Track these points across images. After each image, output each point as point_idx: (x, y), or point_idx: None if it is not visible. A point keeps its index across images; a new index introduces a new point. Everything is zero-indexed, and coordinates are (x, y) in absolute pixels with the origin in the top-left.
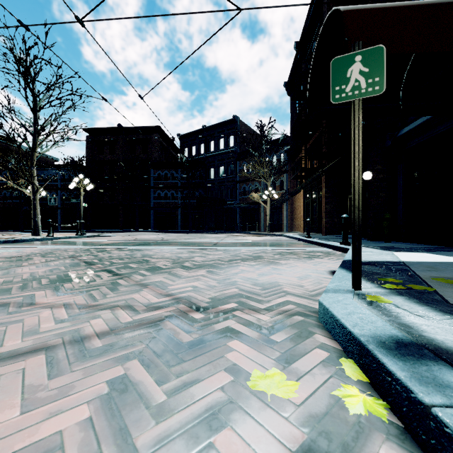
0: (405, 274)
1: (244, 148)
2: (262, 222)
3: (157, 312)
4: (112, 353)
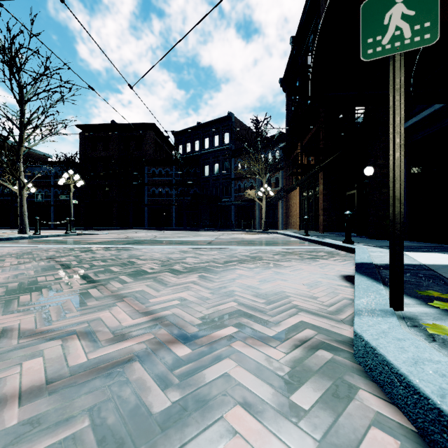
0: (441, 283)
1: (239, 146)
2: (258, 220)
3: (126, 344)
4: (27, 444)
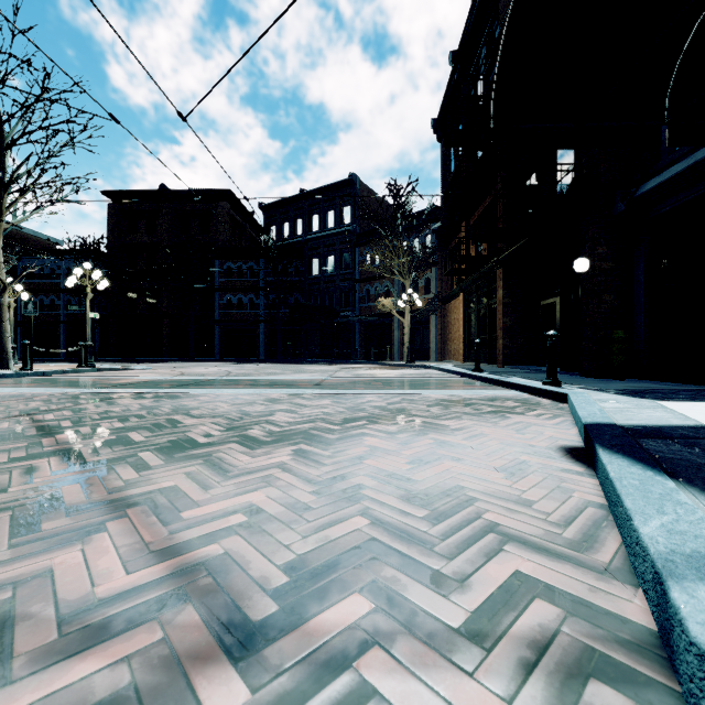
0: None
1: (367, 227)
2: (397, 346)
3: (78, 670)
4: None
